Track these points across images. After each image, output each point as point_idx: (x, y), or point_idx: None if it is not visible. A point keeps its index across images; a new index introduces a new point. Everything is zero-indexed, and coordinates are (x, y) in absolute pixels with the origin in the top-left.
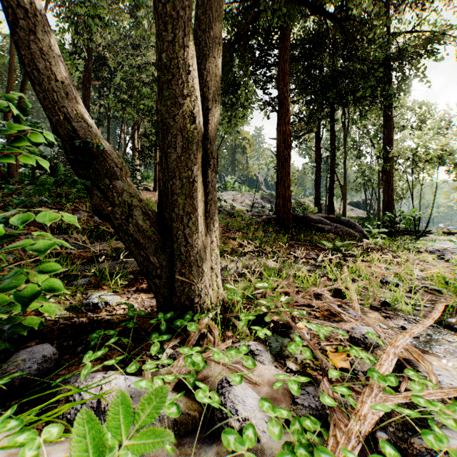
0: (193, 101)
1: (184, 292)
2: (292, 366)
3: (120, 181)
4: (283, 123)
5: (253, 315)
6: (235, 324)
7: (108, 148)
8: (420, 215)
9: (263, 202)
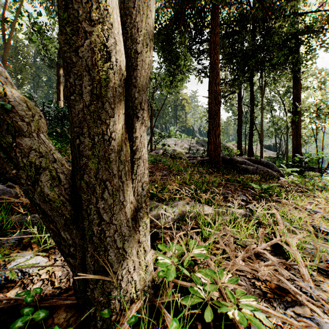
0: (107, 29)
1: (97, 285)
2: None
3: (27, 137)
4: (214, 84)
5: (188, 304)
6: (166, 321)
7: (14, 98)
8: (325, 156)
9: (198, 146)
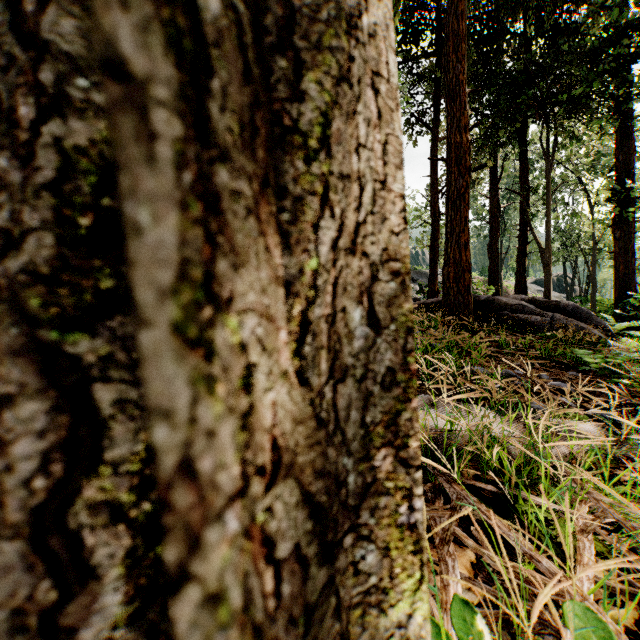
0: None
1: None
2: None
3: None
4: (456, 129)
5: None
6: None
7: None
8: None
9: None
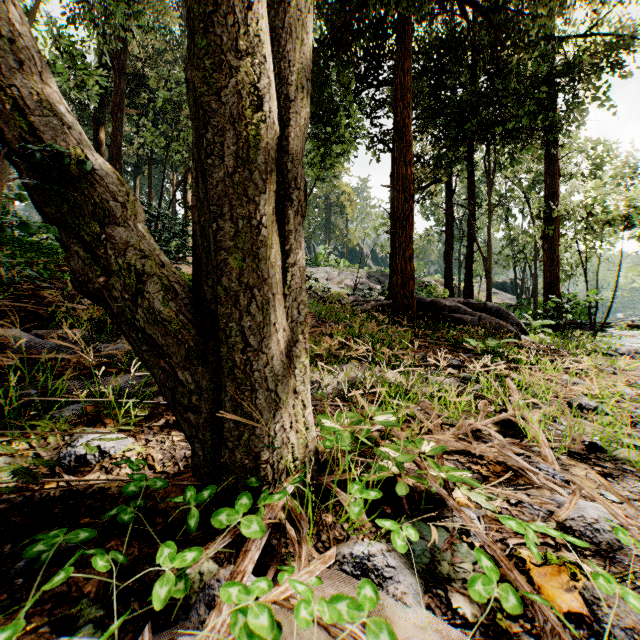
0: (258, 64)
1: (241, 441)
2: (464, 608)
3: (122, 227)
4: (403, 163)
5: (372, 480)
6: (340, 500)
7: (99, 165)
8: (601, 300)
9: (370, 282)
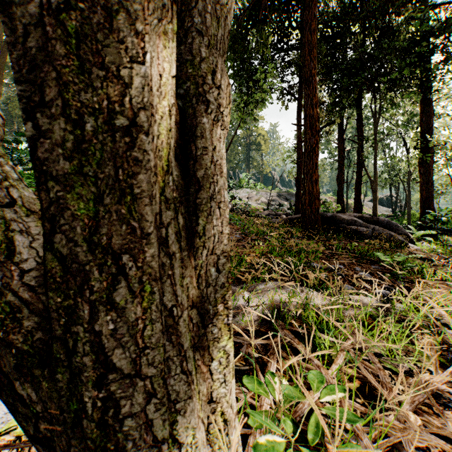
0: None
1: None
2: None
3: None
4: (310, 105)
5: None
6: None
7: None
8: None
9: (280, 199)
